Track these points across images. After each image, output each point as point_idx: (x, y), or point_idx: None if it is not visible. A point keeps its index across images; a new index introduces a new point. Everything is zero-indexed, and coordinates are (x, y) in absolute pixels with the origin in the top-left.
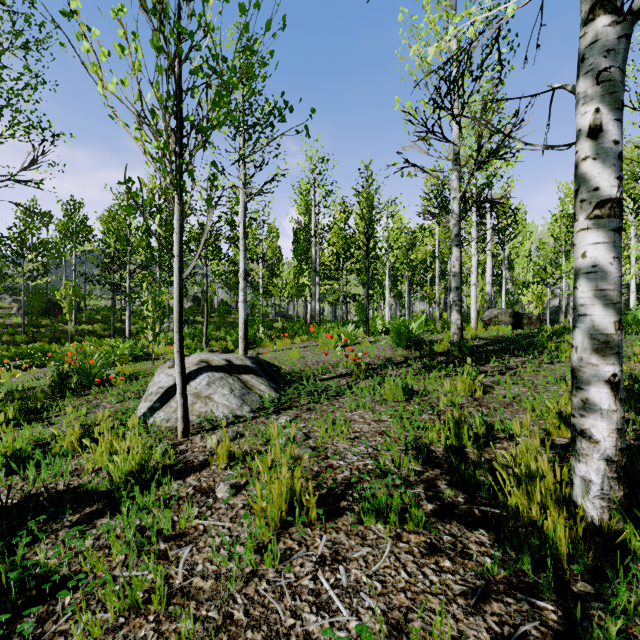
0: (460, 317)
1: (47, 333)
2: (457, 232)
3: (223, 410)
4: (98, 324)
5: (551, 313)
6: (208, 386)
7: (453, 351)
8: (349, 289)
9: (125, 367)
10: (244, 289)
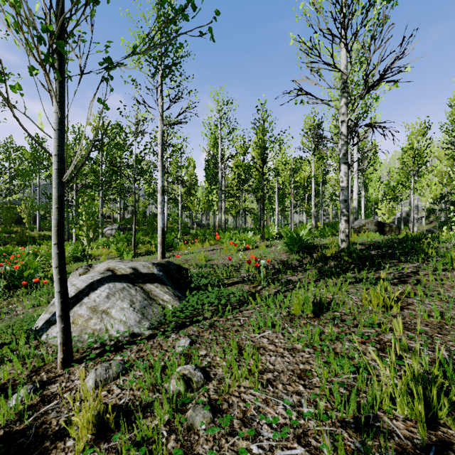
0: (348, 226)
1: (16, 238)
2: (345, 151)
3: (119, 327)
4: None
5: (394, 222)
6: (107, 298)
7: (343, 256)
8: (247, 205)
9: None
10: (162, 202)
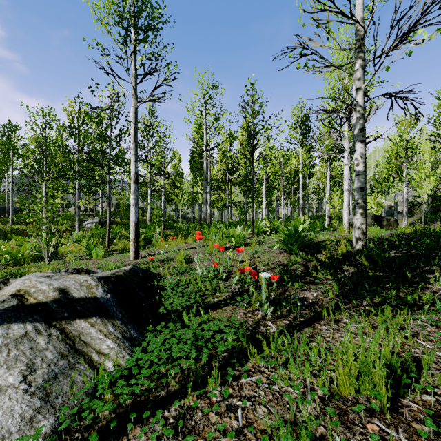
0: (365, 221)
1: None
2: (362, 126)
3: None
4: (31, 224)
5: None
6: None
7: (363, 260)
8: (232, 198)
9: (3, 273)
10: (135, 192)
